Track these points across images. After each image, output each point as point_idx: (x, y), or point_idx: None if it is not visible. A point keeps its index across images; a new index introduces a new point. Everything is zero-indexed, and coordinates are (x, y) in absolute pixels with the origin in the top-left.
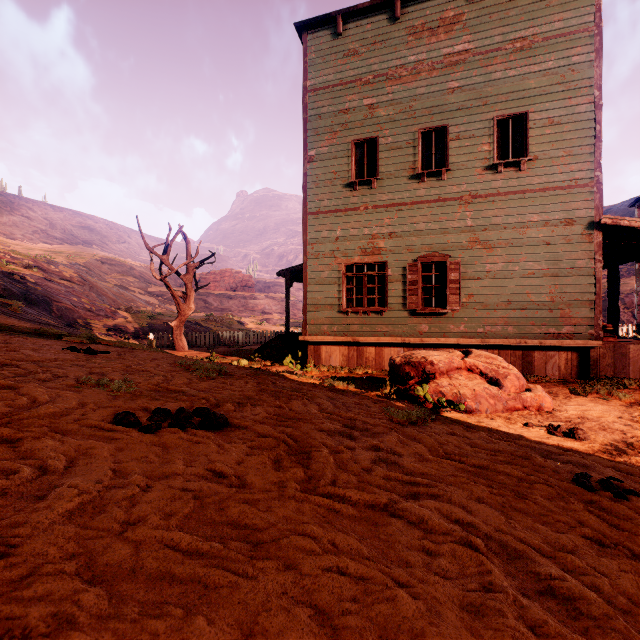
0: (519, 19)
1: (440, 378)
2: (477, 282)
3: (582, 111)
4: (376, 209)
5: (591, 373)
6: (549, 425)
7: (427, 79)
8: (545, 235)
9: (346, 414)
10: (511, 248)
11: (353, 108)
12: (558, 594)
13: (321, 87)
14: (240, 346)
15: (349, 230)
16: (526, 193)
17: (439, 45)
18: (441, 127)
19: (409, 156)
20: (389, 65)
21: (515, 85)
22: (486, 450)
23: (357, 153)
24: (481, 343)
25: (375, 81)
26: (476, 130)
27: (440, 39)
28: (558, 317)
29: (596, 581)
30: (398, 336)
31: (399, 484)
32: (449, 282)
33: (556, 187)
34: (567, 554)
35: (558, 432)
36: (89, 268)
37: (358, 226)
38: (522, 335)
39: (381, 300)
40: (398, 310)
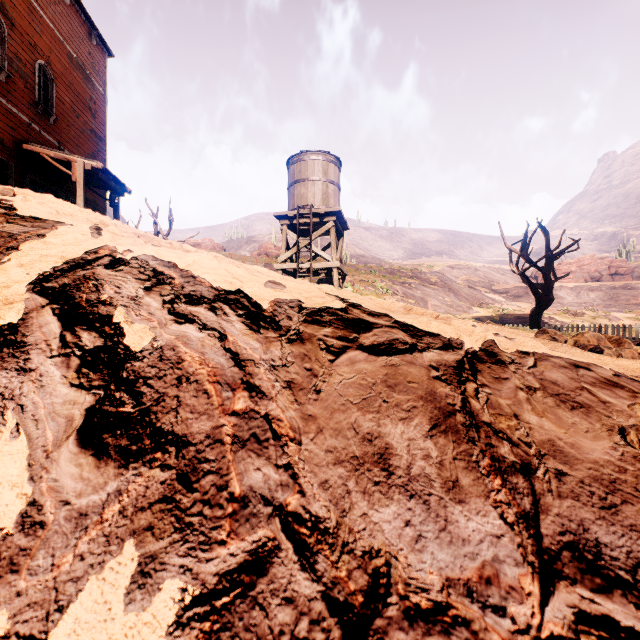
0: None
1: None
2: None
3: None
4: None
5: None
6: None
7: None
8: None
9: None
10: None
11: None
12: None
13: None
14: None
15: None
16: None
17: None
18: None
19: None
20: None
21: None
22: None
23: None
24: None
25: None
26: None
27: None
28: None
29: None
30: None
31: None
32: None
33: None
34: None
35: None
36: (443, 274)
37: None
38: None
39: None
40: None
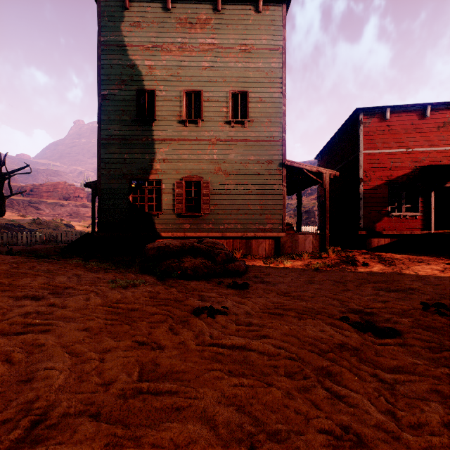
0: (244, 32)
1: (175, 257)
2: (220, 196)
3: (276, 97)
4: (154, 141)
5: (281, 252)
6: (232, 282)
7: (189, 56)
8: (258, 169)
9: (65, 284)
10: (239, 175)
11: (137, 65)
12: (34, 379)
13: (112, 44)
14: (56, 243)
15: (134, 154)
16: (248, 142)
17: (197, 35)
18: (198, 91)
19: (177, 107)
20: (163, 40)
21: (241, 73)
22: (160, 299)
23: (141, 99)
24: (222, 235)
25: (153, 49)
26: (219, 97)
27: (197, 32)
28: (264, 219)
29: (86, 366)
30: (170, 232)
31: (22, 326)
32: (203, 195)
33: (263, 140)
34: (90, 353)
35: (232, 285)
36: None
37: (141, 152)
38: (245, 230)
39: (158, 206)
40: (170, 213)
